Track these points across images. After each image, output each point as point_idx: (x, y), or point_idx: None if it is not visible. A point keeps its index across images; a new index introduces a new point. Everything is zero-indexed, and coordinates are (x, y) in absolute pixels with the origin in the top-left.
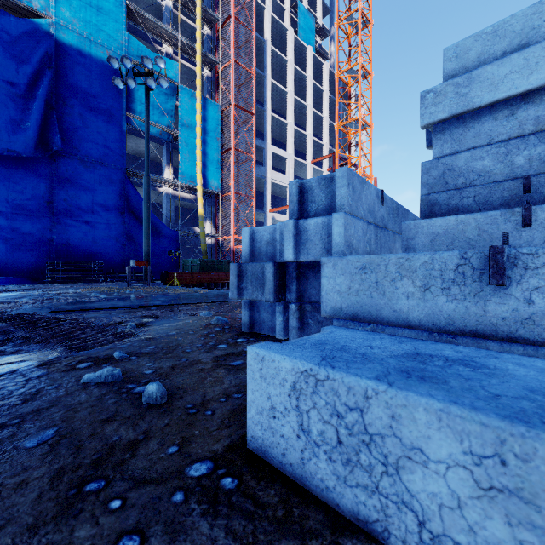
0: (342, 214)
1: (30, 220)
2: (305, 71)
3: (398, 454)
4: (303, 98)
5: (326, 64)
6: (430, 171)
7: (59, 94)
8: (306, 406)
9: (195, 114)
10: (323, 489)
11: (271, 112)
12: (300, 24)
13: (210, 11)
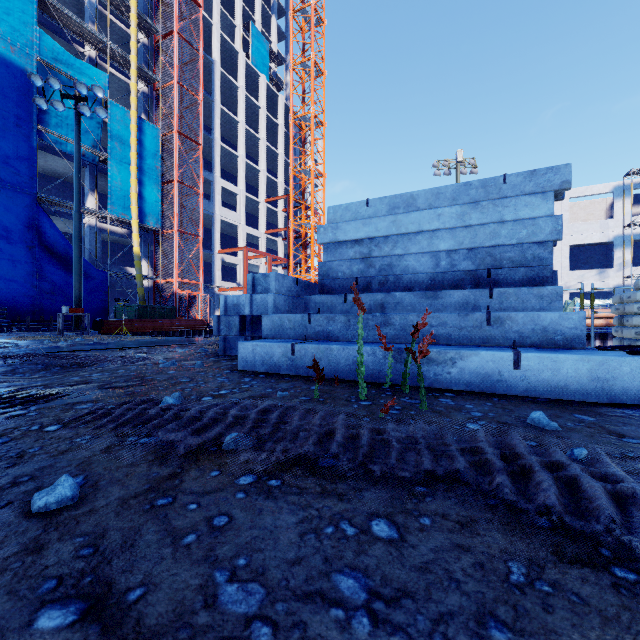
0: (273, 294)
1: None
2: (258, 99)
3: (272, 354)
4: (256, 128)
5: (281, 97)
6: (322, 268)
7: None
8: (255, 352)
9: (129, 136)
10: (259, 369)
11: (220, 142)
12: (253, 47)
13: (148, 20)
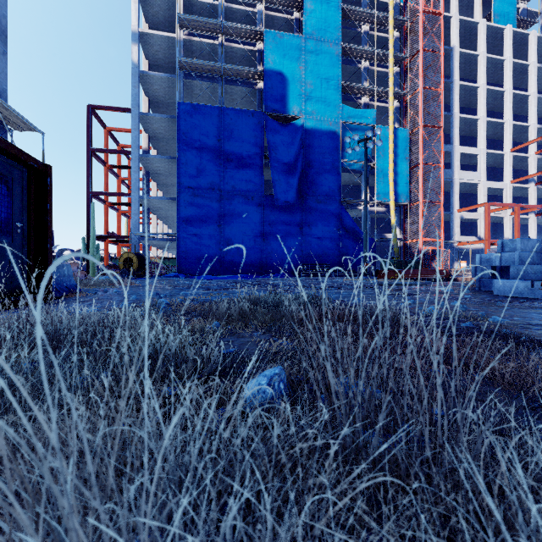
0: (518, 252)
1: (293, 240)
2: (501, 51)
3: (517, 287)
4: (499, 80)
5: (533, 33)
6: None
7: (305, 161)
8: (505, 285)
9: (388, 144)
10: (507, 294)
11: (458, 114)
12: (494, 5)
13: (400, 55)
